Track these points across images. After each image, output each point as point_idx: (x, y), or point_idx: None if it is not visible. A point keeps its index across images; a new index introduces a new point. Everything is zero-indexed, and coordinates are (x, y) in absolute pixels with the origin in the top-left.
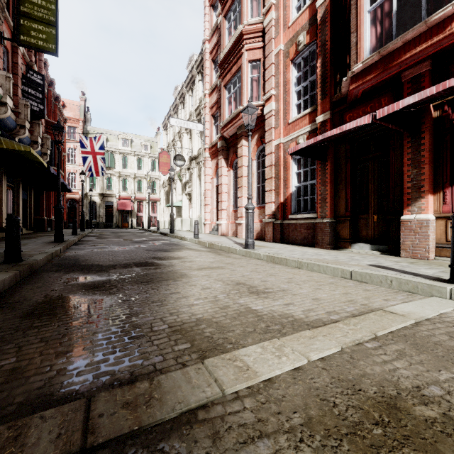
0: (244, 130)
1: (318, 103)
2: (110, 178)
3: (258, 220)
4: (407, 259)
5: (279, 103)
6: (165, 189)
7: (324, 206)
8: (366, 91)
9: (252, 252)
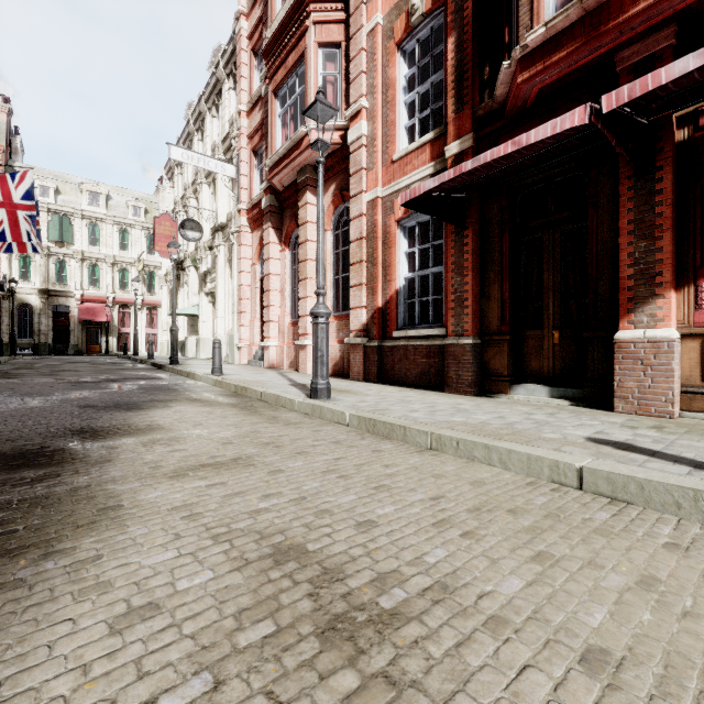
0: (310, 174)
1: (449, 120)
2: (63, 262)
3: (336, 340)
4: (634, 417)
5: (376, 123)
6: (170, 285)
7: (461, 314)
8: (544, 93)
9: (325, 407)
